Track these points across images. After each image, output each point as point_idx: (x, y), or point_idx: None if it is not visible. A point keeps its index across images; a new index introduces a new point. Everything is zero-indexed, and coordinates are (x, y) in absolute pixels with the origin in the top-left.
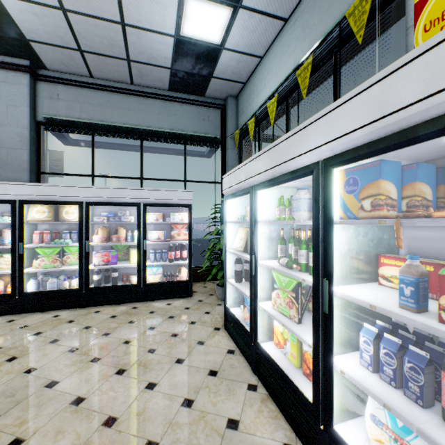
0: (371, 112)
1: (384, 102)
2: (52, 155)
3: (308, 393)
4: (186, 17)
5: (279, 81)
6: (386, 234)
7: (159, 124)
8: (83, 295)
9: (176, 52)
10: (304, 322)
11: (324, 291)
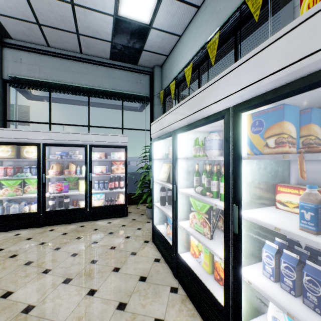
0: (277, 63)
1: (290, 52)
2: (20, 108)
3: (219, 296)
4: (123, 0)
5: (194, 53)
6: (281, 168)
7: (102, 84)
8: (40, 217)
9: (115, 29)
10: (215, 238)
11: (234, 215)
